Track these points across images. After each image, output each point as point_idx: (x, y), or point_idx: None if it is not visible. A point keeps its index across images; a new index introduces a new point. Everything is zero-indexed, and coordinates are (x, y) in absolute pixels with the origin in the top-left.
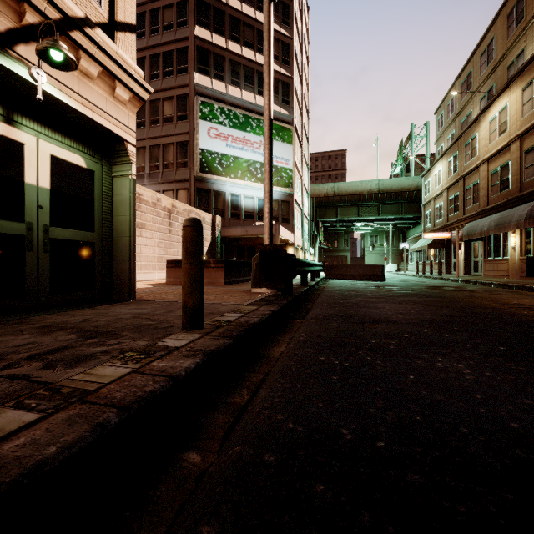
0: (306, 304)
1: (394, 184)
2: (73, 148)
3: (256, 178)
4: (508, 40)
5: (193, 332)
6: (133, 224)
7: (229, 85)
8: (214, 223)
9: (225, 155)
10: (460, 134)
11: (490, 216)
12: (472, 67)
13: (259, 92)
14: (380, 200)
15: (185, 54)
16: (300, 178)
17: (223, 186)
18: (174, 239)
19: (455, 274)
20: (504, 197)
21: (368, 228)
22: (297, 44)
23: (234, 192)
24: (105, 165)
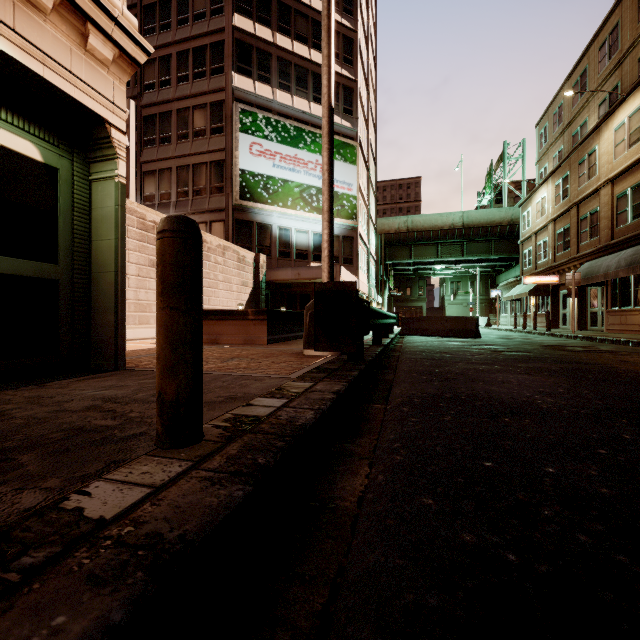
0: (384, 374)
1: (482, 217)
2: (16, 129)
3: (311, 208)
4: (639, 24)
5: (175, 455)
6: (120, 253)
7: (277, 89)
8: (258, 263)
9: (272, 178)
10: (572, 150)
11: (617, 253)
12: (588, 63)
13: (314, 98)
14: (465, 237)
15: (221, 50)
16: (366, 208)
17: (269, 217)
18: (204, 284)
19: (565, 328)
20: (636, 228)
21: (449, 271)
22: (362, 40)
23: (283, 225)
24: (78, 162)
